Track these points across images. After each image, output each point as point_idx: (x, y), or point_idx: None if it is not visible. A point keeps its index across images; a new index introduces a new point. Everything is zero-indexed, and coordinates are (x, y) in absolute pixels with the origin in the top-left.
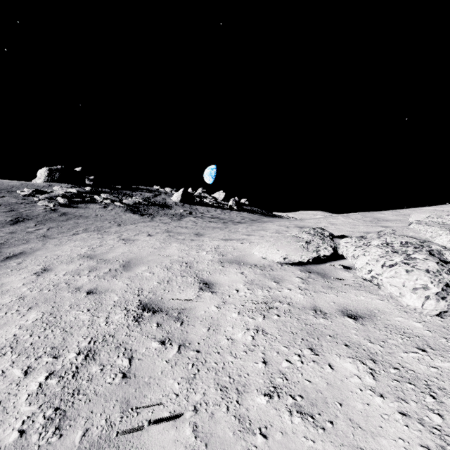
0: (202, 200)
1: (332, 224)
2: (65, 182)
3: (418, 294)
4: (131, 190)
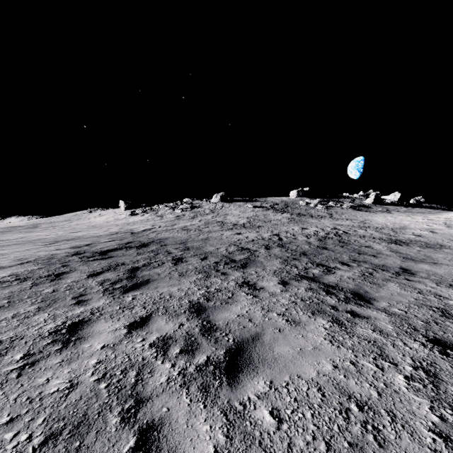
0: (383, 201)
1: None
2: (304, 197)
3: None
4: (336, 198)
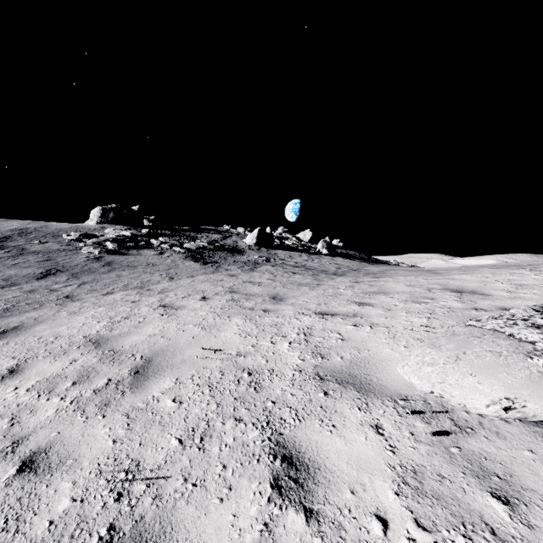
0: (282, 242)
1: (520, 286)
2: (120, 223)
3: None
4: (196, 231)
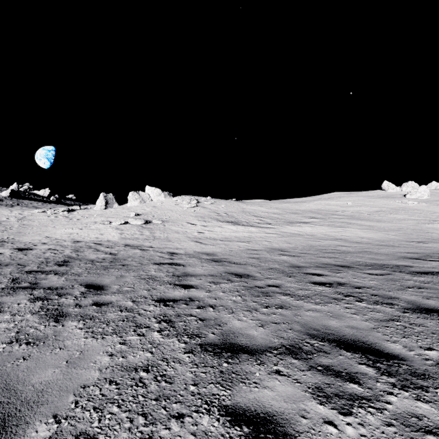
0: (27, 195)
1: None
2: None
3: (48, 213)
4: None
